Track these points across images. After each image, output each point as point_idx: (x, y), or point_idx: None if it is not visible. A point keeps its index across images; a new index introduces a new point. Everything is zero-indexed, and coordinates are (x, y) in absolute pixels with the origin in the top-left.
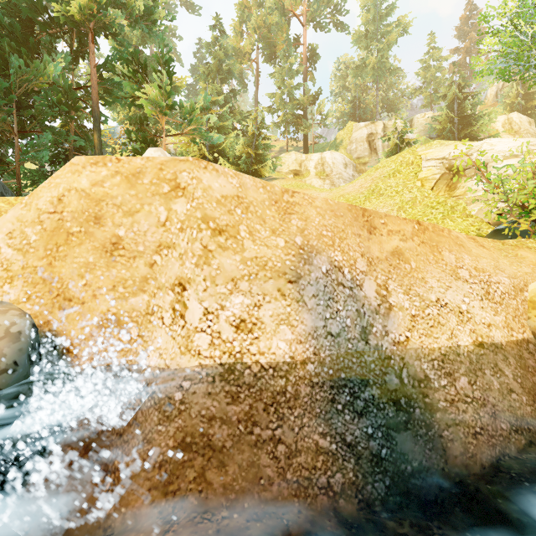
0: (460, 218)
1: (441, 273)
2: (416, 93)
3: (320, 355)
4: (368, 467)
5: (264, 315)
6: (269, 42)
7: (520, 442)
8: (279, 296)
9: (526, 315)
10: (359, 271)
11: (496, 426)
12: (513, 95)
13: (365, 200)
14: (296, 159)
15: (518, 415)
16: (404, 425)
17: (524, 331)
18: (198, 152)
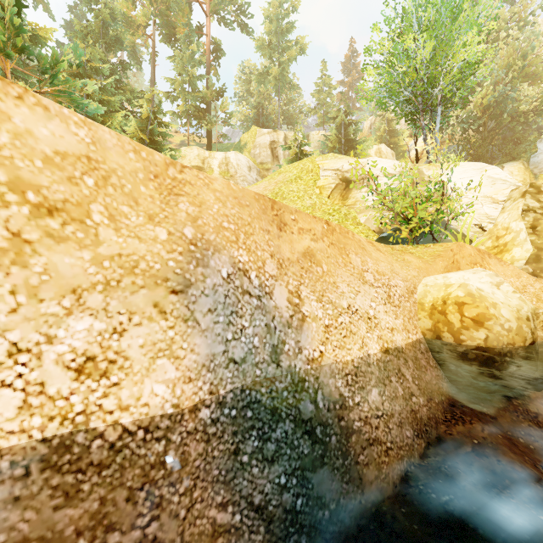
0: (352, 225)
1: (350, 277)
2: (312, 112)
3: (219, 393)
4: (281, 531)
5: (129, 345)
6: (168, 20)
7: (421, 446)
8: (156, 313)
9: (417, 316)
10: (269, 276)
11: (403, 436)
12: (382, 130)
13: None
14: (199, 155)
15: (418, 419)
16: (320, 460)
17: (417, 332)
18: None
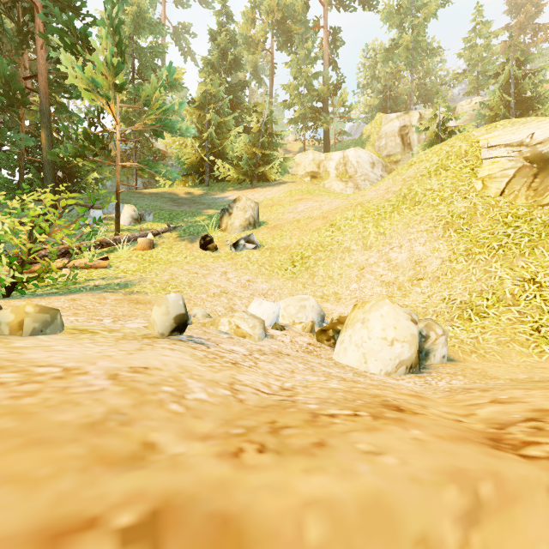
0: None
1: None
2: (459, 78)
3: None
4: None
5: None
6: (284, 27)
7: None
8: None
9: None
10: None
11: None
12: None
13: (392, 211)
14: (314, 159)
15: None
16: None
17: None
18: (192, 153)
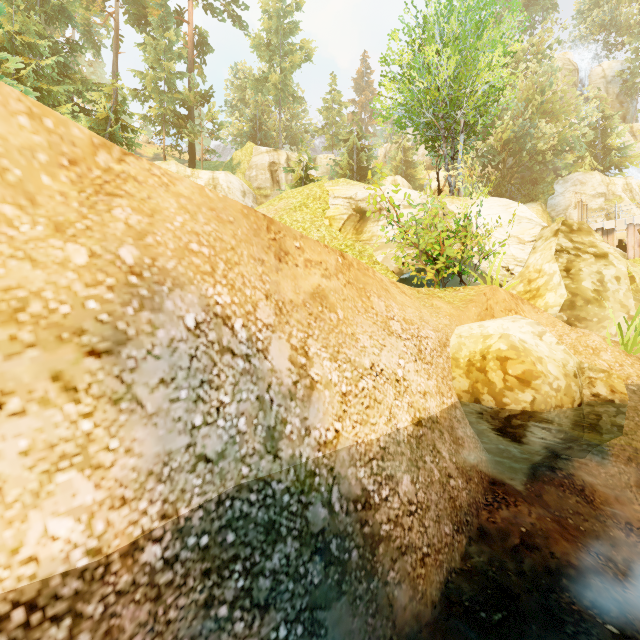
0: (368, 264)
1: (373, 326)
2: (319, 132)
3: (178, 514)
4: None
5: None
6: None
7: (462, 544)
8: (56, 392)
9: (451, 375)
10: (262, 325)
11: (441, 534)
12: (398, 160)
13: None
14: (178, 172)
15: (458, 507)
16: (336, 589)
17: (452, 394)
18: None
